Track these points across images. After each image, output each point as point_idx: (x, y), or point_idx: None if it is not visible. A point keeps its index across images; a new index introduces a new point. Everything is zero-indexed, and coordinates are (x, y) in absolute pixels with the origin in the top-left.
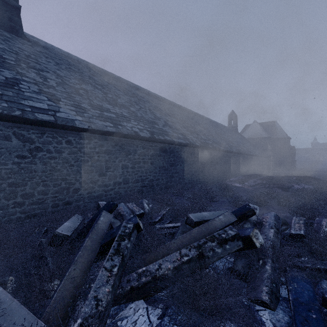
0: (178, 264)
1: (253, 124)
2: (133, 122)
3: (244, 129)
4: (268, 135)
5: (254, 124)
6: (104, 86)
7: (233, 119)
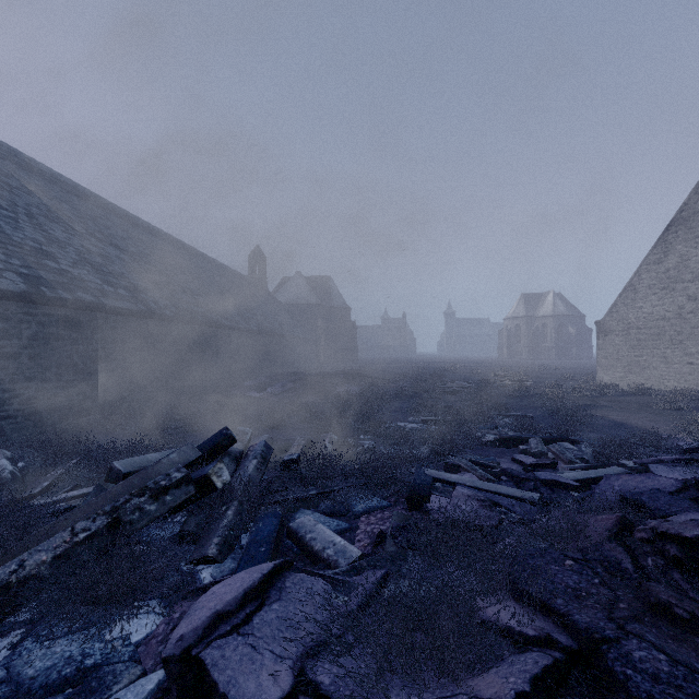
0: (65, 549)
1: (296, 278)
2: None
3: (281, 284)
4: (319, 301)
5: (297, 279)
6: None
7: (259, 264)
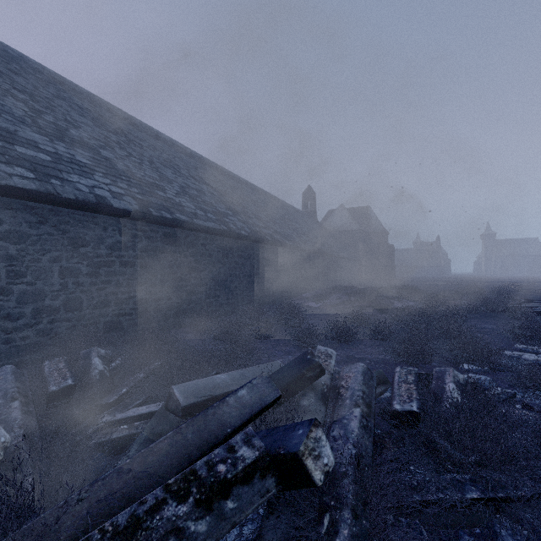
0: None
1: (339, 209)
2: (100, 178)
3: (326, 216)
4: (359, 227)
5: (340, 210)
6: (39, 98)
7: (310, 200)
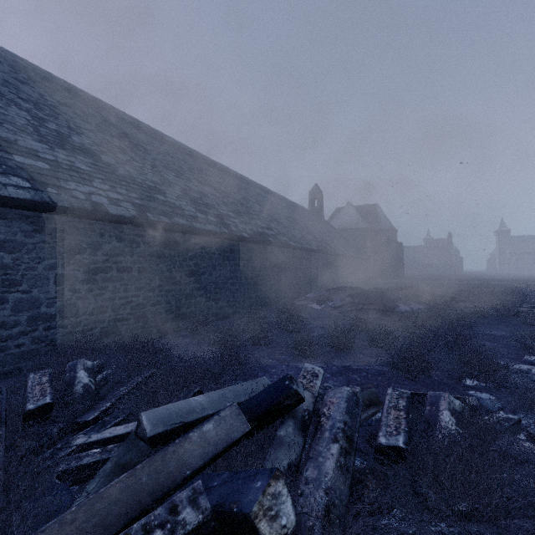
0: None
1: (347, 207)
2: (99, 184)
3: (334, 214)
4: (367, 225)
5: (347, 208)
6: (43, 106)
7: (317, 198)
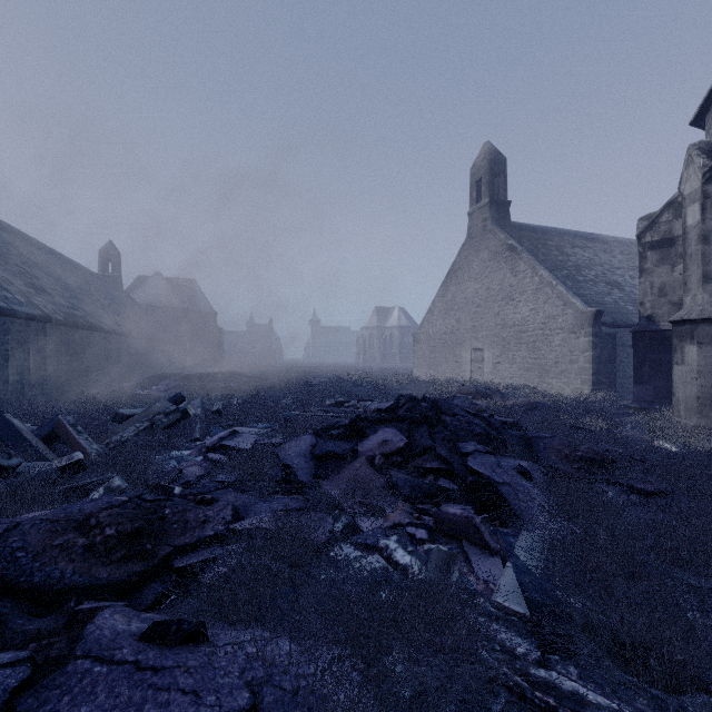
0: (138, 432)
1: (155, 278)
2: None
3: (136, 283)
4: (183, 304)
5: (156, 279)
6: None
7: (113, 261)
